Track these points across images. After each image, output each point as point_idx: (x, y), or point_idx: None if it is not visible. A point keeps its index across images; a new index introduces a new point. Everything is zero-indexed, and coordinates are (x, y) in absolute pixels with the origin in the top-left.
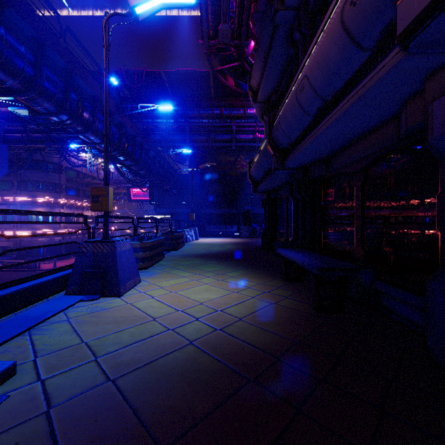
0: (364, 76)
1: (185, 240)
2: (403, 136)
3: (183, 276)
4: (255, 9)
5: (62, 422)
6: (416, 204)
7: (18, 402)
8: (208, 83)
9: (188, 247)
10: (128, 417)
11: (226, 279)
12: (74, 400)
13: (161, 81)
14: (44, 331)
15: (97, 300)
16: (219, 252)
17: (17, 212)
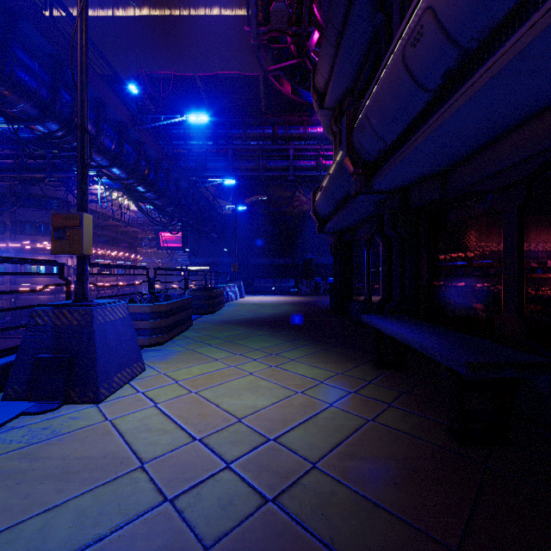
0: None
1: (225, 299)
2: None
3: (215, 358)
4: None
5: None
6: None
7: None
8: (257, 92)
9: (228, 308)
10: None
11: (282, 364)
12: None
13: (195, 89)
14: None
15: (54, 412)
16: (271, 317)
17: None
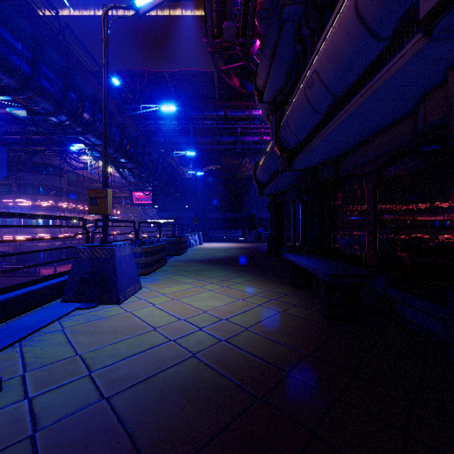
0: (379, 68)
1: (188, 245)
2: (421, 133)
3: (186, 282)
4: (261, 6)
5: (48, 448)
6: (434, 206)
7: (1, 424)
8: (212, 84)
9: (191, 252)
10: (123, 442)
11: (231, 285)
12: (63, 422)
13: (164, 81)
14: (36, 342)
15: (95, 308)
16: (223, 257)
17: (10, 215)
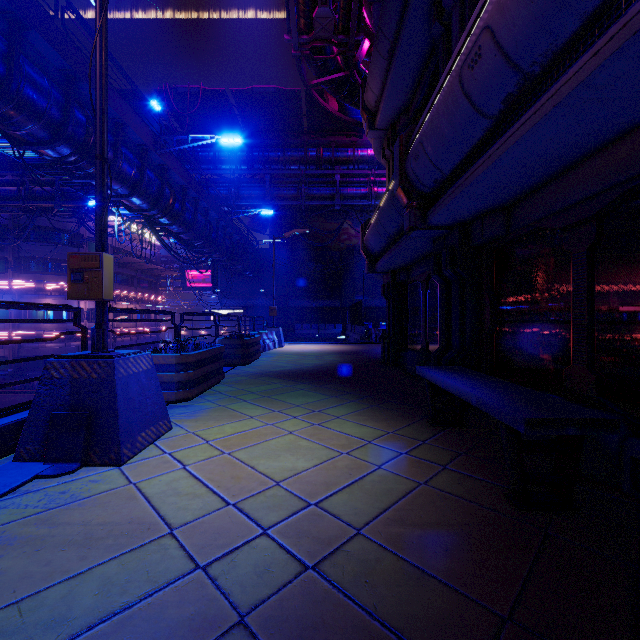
0: None
1: (262, 348)
2: None
3: (250, 415)
4: None
5: None
6: None
7: None
8: (298, 109)
9: (265, 358)
10: None
11: (326, 422)
12: None
13: (227, 105)
14: None
15: (72, 475)
16: (315, 368)
17: None
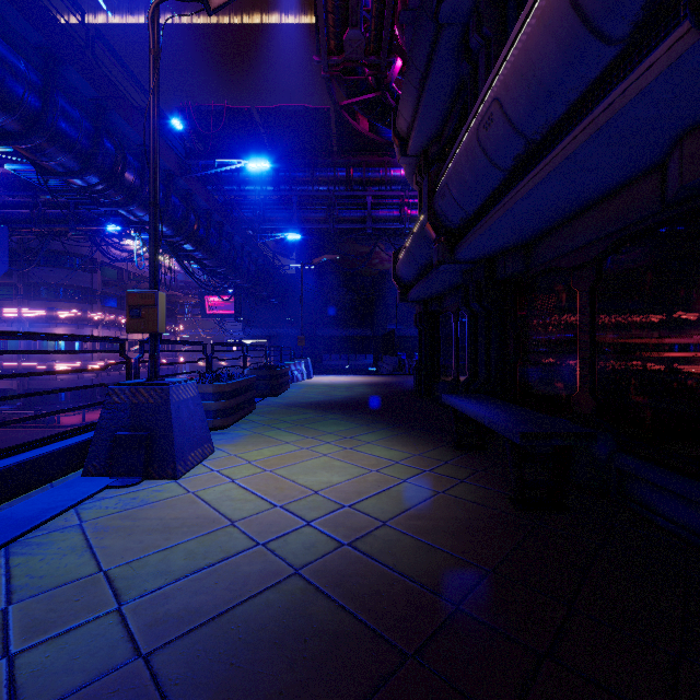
0: (606, 92)
1: (290, 380)
2: (673, 200)
3: (285, 441)
4: (404, 5)
5: None
6: (695, 320)
7: None
8: (327, 128)
9: (295, 390)
10: None
11: (357, 446)
12: None
13: (253, 124)
14: (35, 547)
15: (137, 486)
16: (345, 399)
17: None
